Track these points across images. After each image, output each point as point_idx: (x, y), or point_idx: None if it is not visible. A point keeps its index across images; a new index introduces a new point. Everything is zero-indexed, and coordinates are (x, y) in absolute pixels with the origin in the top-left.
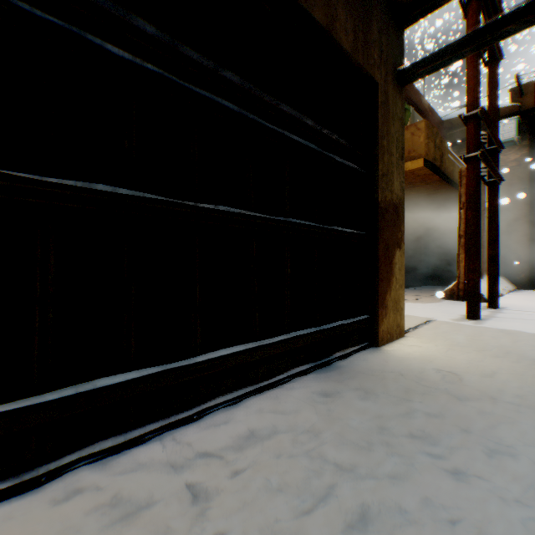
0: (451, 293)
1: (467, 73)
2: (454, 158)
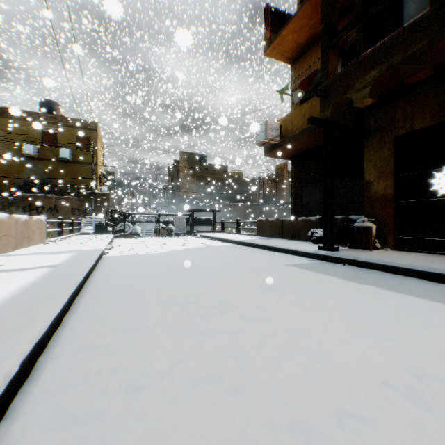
0: None
1: None
2: None
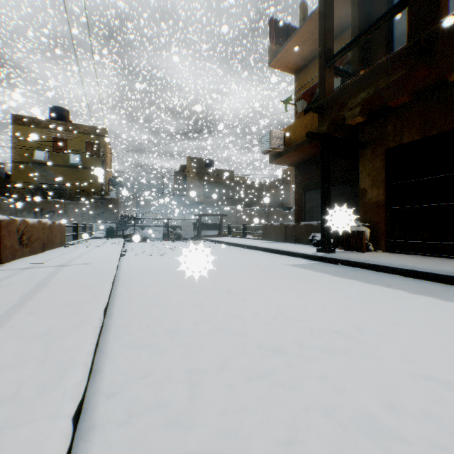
0: None
1: None
2: None
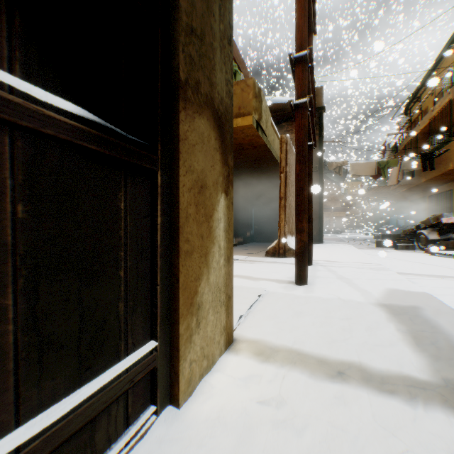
0: (274, 251)
1: (297, 12)
2: (275, 130)
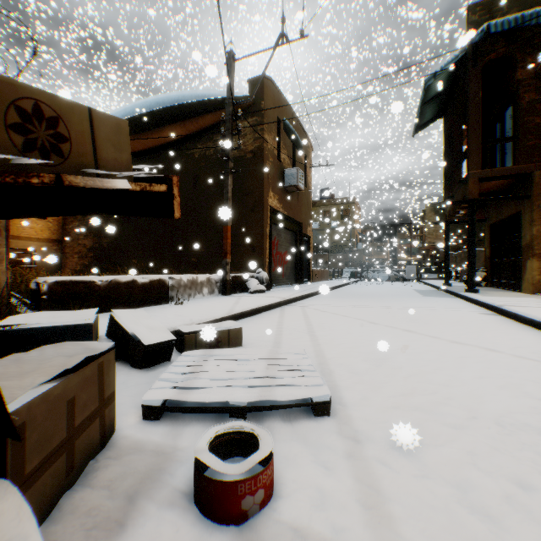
0: None
1: None
2: None
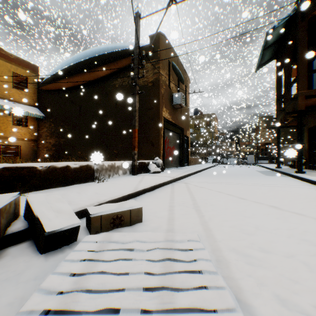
0: None
1: None
2: None
